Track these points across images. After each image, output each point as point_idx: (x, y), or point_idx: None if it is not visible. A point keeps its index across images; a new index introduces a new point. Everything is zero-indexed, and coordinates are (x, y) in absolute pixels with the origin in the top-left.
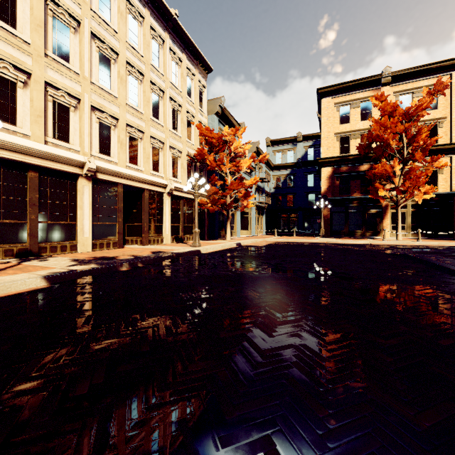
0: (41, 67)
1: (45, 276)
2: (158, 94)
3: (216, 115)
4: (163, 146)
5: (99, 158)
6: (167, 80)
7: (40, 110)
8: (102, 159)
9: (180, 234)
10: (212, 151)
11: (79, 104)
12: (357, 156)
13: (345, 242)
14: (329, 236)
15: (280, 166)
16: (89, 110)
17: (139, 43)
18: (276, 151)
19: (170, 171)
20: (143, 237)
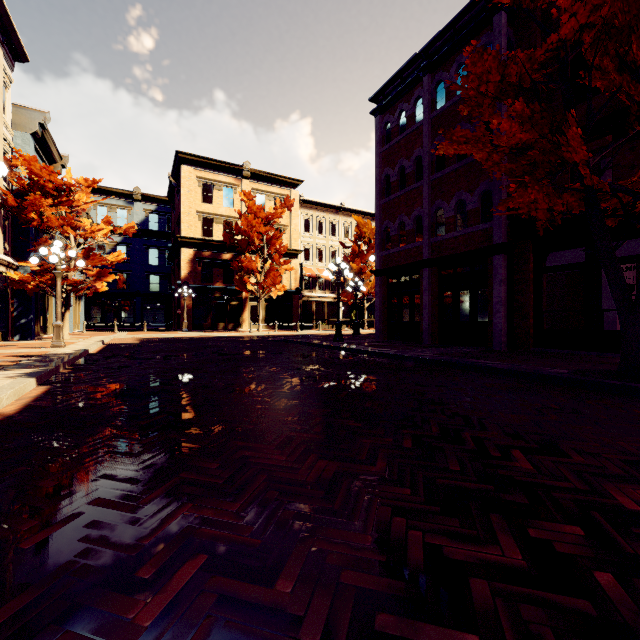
0: None
1: (35, 377)
2: None
3: (32, 135)
4: None
5: None
6: None
7: None
8: None
9: None
10: None
11: None
12: (220, 243)
13: (219, 335)
14: (191, 330)
15: None
16: None
17: None
18: (98, 204)
19: None
20: None
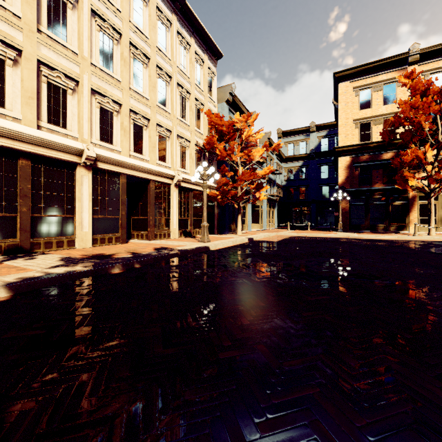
0: (33, 43)
1: (5, 285)
2: (164, 79)
3: (226, 103)
4: (171, 134)
5: (101, 146)
6: (174, 65)
7: (32, 91)
8: (104, 147)
9: (188, 228)
10: (222, 140)
11: (77, 87)
12: (379, 144)
13: (369, 237)
14: (347, 230)
15: (292, 157)
16: (88, 93)
17: (144, 24)
18: (287, 143)
19: (178, 162)
20: (149, 232)
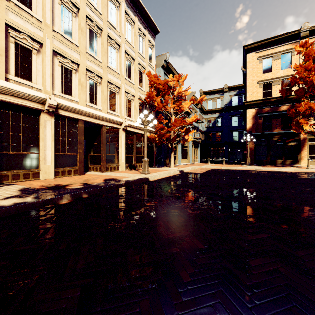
0: (2, 9)
1: None
2: (114, 47)
3: (162, 68)
4: (119, 90)
5: (62, 97)
6: (122, 36)
7: (1, 49)
8: (64, 98)
9: (133, 163)
10: (159, 95)
11: (41, 48)
12: (278, 99)
13: (272, 169)
14: (253, 164)
15: (211, 110)
16: (50, 54)
17: (98, 2)
18: (207, 100)
19: (125, 111)
20: (102, 165)
